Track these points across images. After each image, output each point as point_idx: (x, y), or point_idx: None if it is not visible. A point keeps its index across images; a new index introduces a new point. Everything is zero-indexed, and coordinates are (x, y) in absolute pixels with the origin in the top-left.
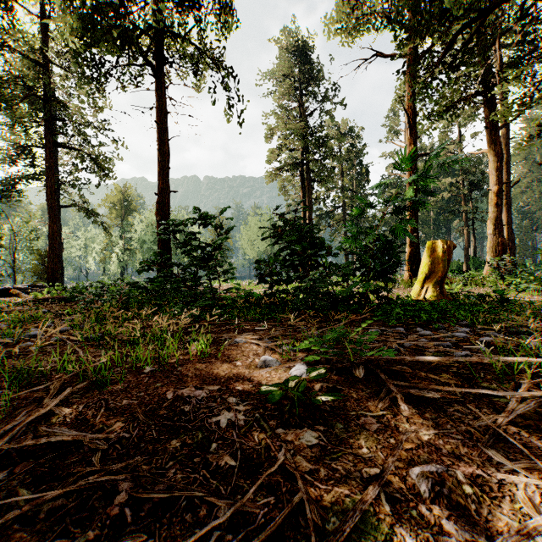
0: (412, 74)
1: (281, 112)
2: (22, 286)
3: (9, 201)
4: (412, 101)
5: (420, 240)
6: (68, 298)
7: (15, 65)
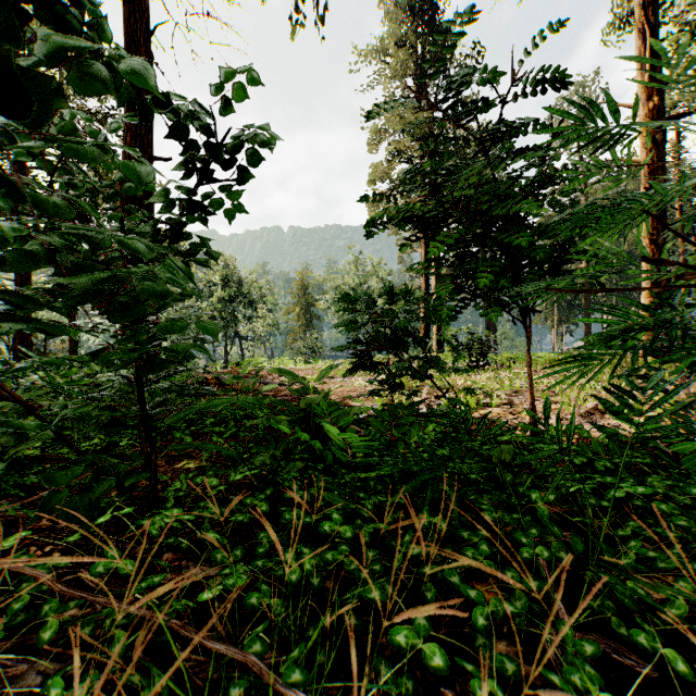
0: None
1: None
2: None
3: None
4: (657, 11)
5: (597, 302)
6: None
7: None
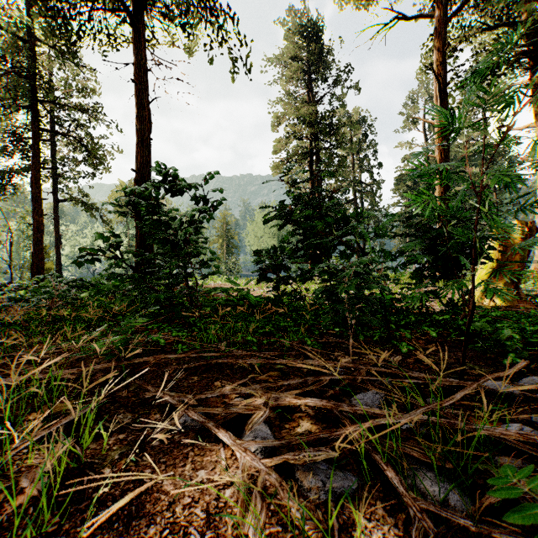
0: (444, 35)
1: (289, 99)
2: None
3: (3, 195)
4: (444, 67)
5: None
6: None
7: None
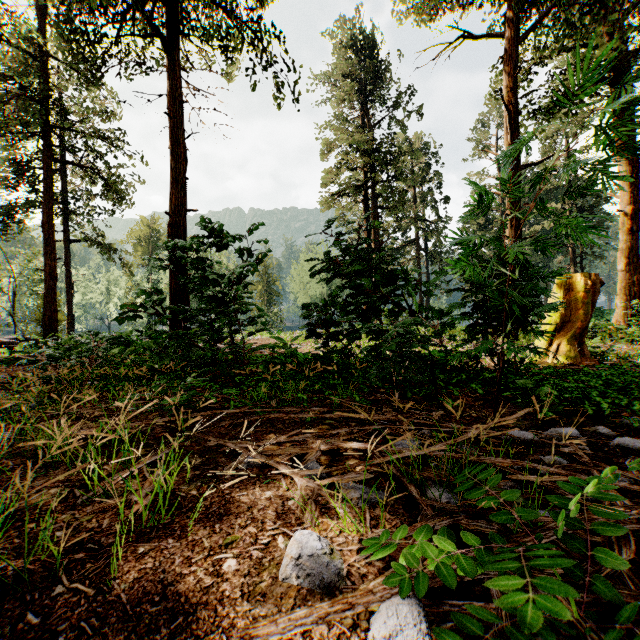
0: (515, 57)
1: (340, 123)
2: (6, 339)
3: (6, 235)
4: (515, 93)
5: None
6: (8, 362)
7: (4, 60)
